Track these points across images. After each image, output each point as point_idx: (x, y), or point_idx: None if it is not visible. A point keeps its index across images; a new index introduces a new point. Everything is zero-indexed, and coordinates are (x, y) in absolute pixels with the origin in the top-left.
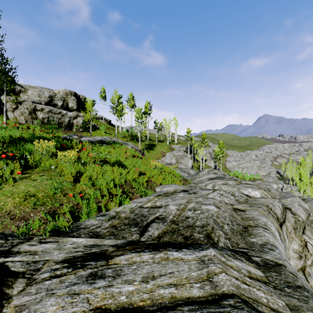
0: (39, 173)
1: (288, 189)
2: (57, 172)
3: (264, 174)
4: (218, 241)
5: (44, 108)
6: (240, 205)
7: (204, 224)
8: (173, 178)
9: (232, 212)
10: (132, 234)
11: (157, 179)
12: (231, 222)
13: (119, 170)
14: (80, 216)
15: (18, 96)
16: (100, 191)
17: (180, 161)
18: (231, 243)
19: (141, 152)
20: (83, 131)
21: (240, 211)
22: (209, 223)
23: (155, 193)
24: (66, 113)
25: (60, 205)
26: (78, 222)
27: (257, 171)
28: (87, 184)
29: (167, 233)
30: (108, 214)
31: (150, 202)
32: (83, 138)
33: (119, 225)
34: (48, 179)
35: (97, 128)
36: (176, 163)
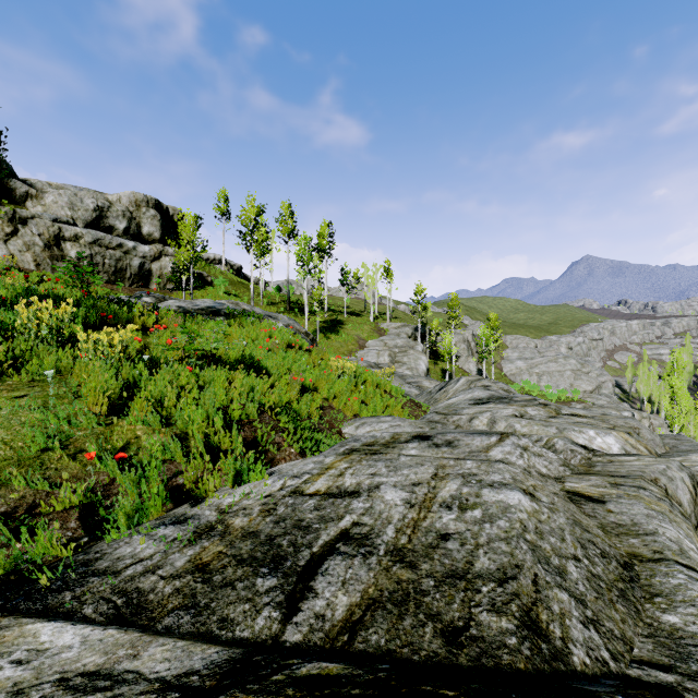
0: (15, 389)
1: (644, 423)
2: (70, 386)
3: (589, 389)
4: (568, 643)
5: (81, 235)
6: (583, 482)
7: (506, 566)
8: (386, 399)
9: (568, 505)
10: (258, 605)
11: (347, 402)
12: (581, 550)
13: (246, 382)
14: (116, 521)
15: (22, 206)
16: (187, 442)
17: (399, 358)
18: (606, 644)
19: (309, 337)
20: (175, 288)
21: (589, 502)
22: (521, 563)
23: (340, 446)
24: (135, 246)
25: (57, 485)
26: (96, 546)
27: (571, 383)
28: (149, 421)
29: (378, 607)
30: (194, 519)
31: (325, 475)
32: (166, 302)
33: (219, 562)
34: (32, 407)
35: (207, 284)
36: (390, 363)
